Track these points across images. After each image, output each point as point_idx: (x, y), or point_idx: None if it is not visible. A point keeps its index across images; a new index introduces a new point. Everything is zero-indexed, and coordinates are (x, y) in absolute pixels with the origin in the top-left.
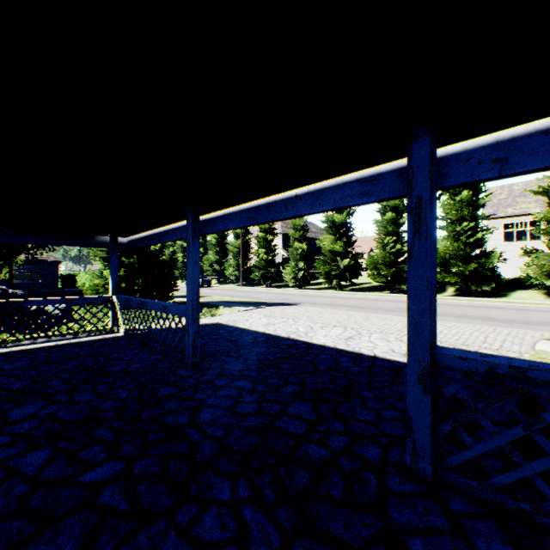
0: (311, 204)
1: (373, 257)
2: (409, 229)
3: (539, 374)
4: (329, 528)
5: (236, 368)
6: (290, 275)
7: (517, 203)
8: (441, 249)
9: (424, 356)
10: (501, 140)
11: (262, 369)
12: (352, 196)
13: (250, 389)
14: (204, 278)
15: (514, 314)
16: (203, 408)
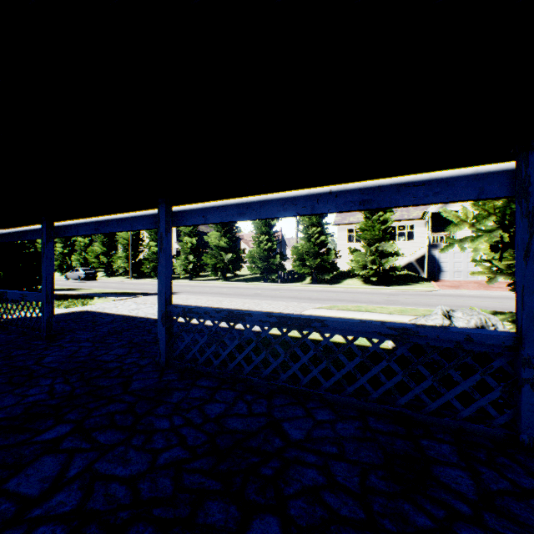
0: (132, 225)
1: (252, 252)
2: (158, 248)
3: (195, 310)
4: (99, 384)
5: (86, 337)
6: (181, 267)
7: (357, 214)
8: (300, 247)
9: (163, 308)
10: (205, 207)
11: (107, 336)
12: (152, 223)
13: (90, 346)
14: (89, 270)
15: (328, 295)
16: (47, 357)
